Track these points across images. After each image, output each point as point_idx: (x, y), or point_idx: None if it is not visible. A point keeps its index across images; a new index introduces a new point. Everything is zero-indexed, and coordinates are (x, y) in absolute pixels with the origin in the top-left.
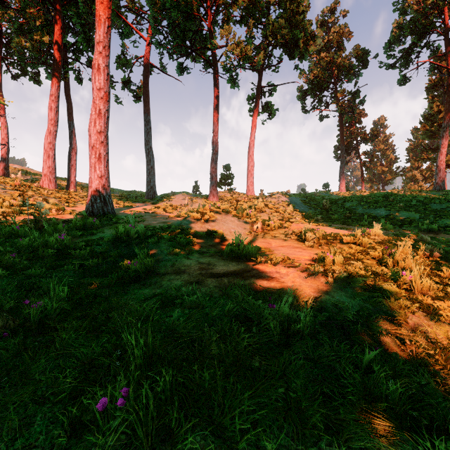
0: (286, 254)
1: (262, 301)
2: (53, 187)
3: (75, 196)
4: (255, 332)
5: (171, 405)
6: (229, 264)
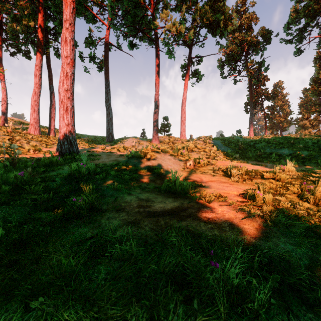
0: (216, 189)
1: (202, 253)
2: (38, 133)
3: (53, 140)
4: (197, 309)
5: None
6: (166, 201)
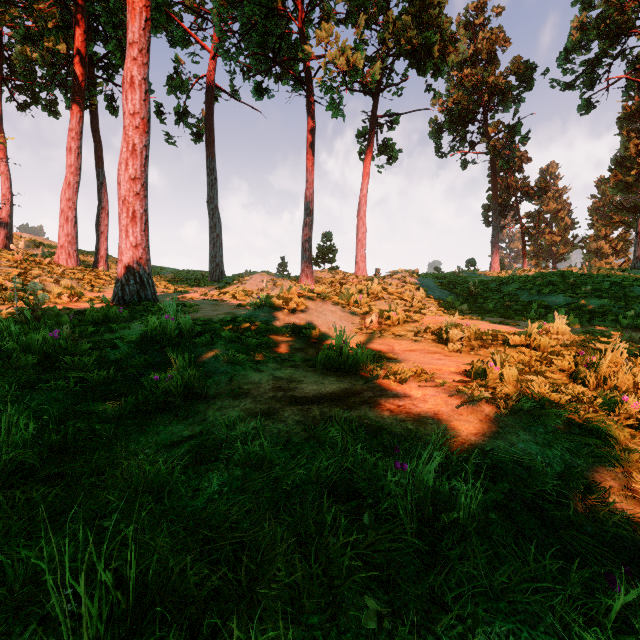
0: (419, 363)
1: (382, 454)
2: (74, 264)
3: (105, 277)
4: (368, 525)
5: None
6: (324, 381)
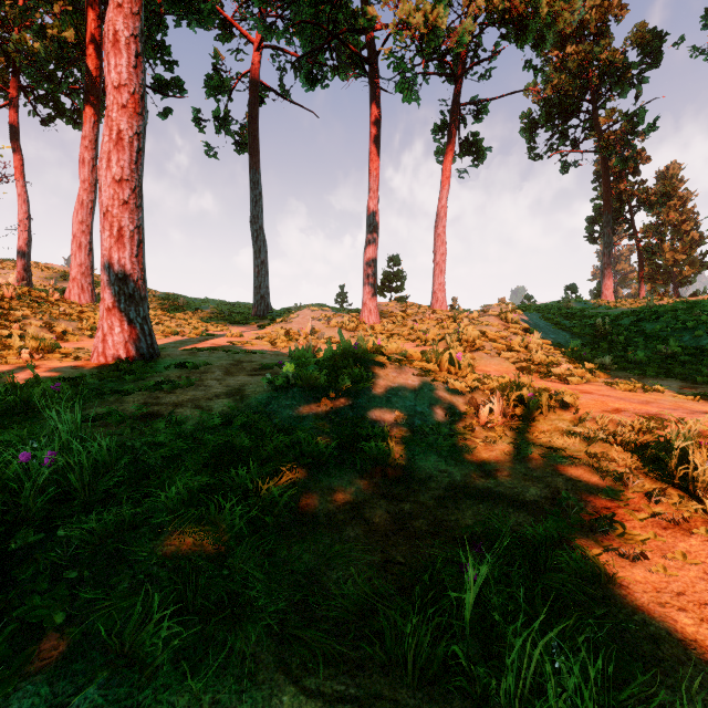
0: (702, 616)
1: None
2: (88, 300)
3: None
4: None
5: None
6: None
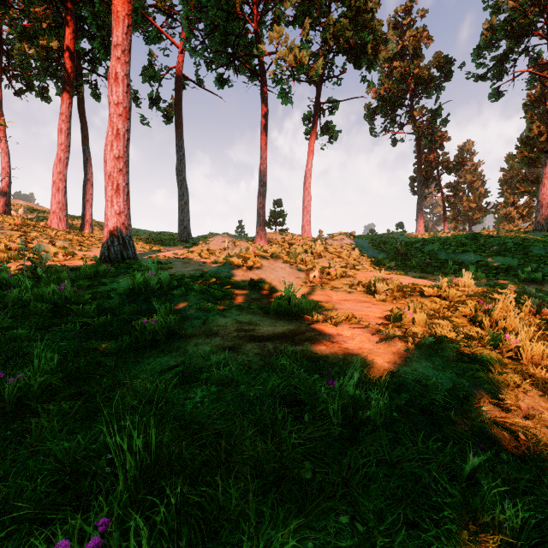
0: (351, 310)
1: (318, 375)
2: (64, 227)
3: (90, 238)
4: (307, 421)
5: (177, 542)
6: (276, 324)
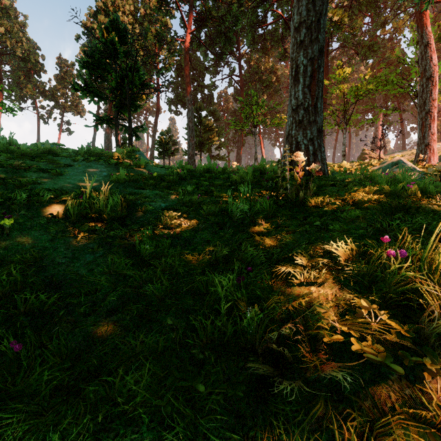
0: None
1: None
2: None
3: None
4: None
5: None
6: None
